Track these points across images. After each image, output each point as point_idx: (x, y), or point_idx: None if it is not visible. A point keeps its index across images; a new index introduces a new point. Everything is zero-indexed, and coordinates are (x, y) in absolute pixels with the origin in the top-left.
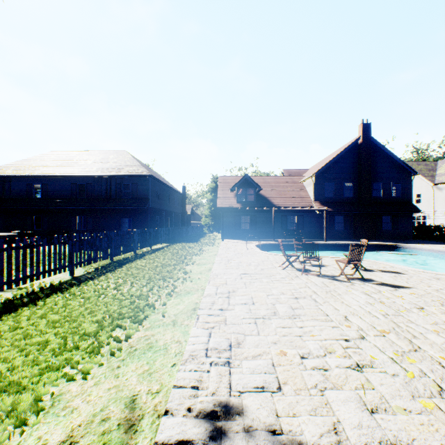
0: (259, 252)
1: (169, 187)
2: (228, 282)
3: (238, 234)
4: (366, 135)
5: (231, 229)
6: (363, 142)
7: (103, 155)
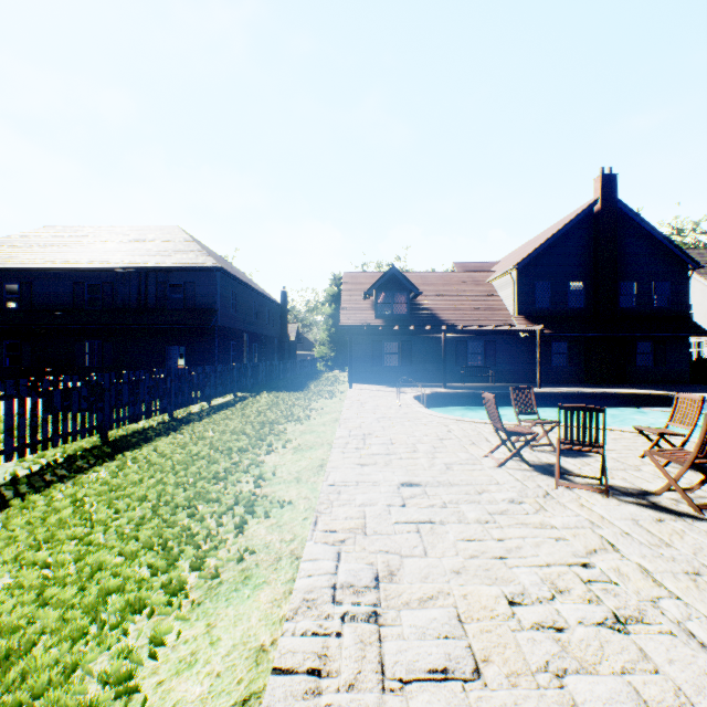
0: (424, 414)
1: (256, 291)
2: (369, 523)
3: (378, 375)
4: (609, 196)
5: (365, 365)
6: (603, 209)
7: (136, 233)
